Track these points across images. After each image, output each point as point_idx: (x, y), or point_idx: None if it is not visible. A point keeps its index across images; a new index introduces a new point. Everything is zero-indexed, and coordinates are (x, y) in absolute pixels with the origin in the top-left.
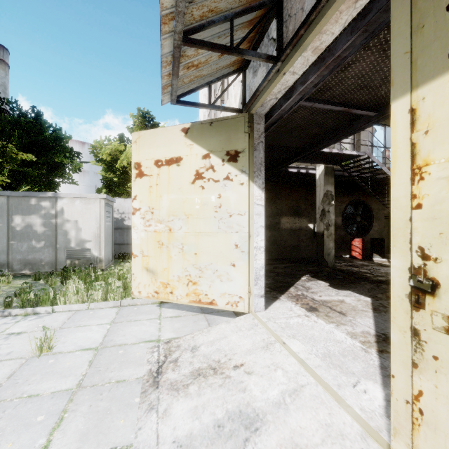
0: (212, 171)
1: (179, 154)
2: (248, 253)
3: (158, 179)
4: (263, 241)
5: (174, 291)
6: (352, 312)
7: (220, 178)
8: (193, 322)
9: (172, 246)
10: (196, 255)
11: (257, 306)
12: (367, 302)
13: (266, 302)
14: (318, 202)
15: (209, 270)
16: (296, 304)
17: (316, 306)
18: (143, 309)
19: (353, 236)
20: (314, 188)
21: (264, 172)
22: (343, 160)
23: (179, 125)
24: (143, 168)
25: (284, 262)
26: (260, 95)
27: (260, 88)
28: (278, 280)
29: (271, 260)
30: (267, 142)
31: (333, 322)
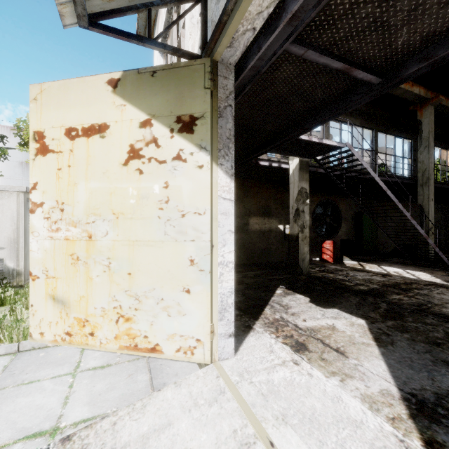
0: (154, 146)
1: (103, 120)
2: (209, 273)
3: (70, 157)
4: (232, 253)
5: (96, 332)
6: (352, 348)
7: (167, 157)
8: (128, 376)
9: (92, 262)
10: (131, 276)
11: (224, 350)
12: (363, 328)
13: (236, 337)
14: (292, 200)
15: (150, 299)
16: (277, 339)
17: (304, 339)
18: (53, 355)
19: (322, 238)
20: (284, 186)
21: (233, 151)
22: (320, 153)
23: (103, 75)
24: (47, 140)
25: (253, 268)
26: (228, 20)
27: (229, 6)
28: (249, 295)
29: (239, 266)
30: (236, 121)
31: (334, 373)
